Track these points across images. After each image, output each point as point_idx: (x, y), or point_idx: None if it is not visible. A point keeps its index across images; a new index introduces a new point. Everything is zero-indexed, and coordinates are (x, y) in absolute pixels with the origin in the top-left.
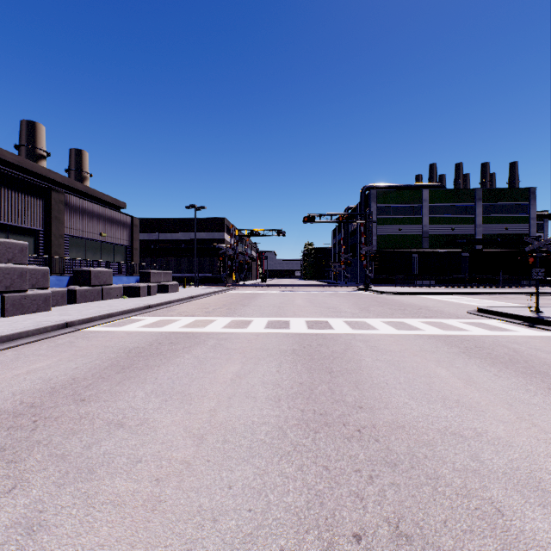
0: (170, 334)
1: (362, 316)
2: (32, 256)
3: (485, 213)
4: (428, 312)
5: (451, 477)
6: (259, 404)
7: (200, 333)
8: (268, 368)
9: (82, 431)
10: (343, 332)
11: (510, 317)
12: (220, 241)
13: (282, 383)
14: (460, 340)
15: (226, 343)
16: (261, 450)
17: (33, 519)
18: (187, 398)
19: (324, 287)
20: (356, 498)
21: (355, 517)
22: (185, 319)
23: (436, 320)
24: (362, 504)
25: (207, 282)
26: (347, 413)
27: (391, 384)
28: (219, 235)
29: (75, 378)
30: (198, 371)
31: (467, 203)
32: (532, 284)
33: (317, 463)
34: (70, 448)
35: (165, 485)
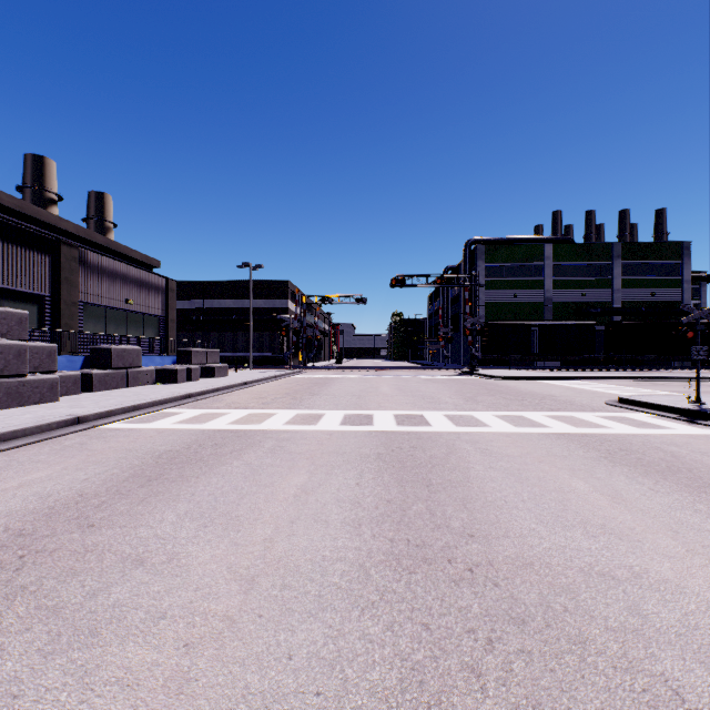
0: (215, 433)
1: (467, 408)
2: (35, 329)
3: (625, 274)
4: (554, 402)
5: (604, 640)
6: (332, 531)
7: (254, 431)
8: (344, 480)
9: (85, 572)
10: (444, 430)
11: (663, 409)
12: (283, 310)
13: (364, 501)
14: (599, 441)
15: (289, 444)
16: (334, 600)
17: (2, 709)
18: (233, 522)
19: (417, 371)
20: (471, 673)
21: (471, 705)
22: (235, 413)
23: (566, 414)
24: (479, 683)
25: (265, 364)
26: (453, 544)
27: (511, 502)
28: (281, 303)
29: (83, 494)
30: (250, 484)
31: (602, 262)
32: (686, 366)
33: (413, 619)
34: (66, 598)
35: (198, 653)
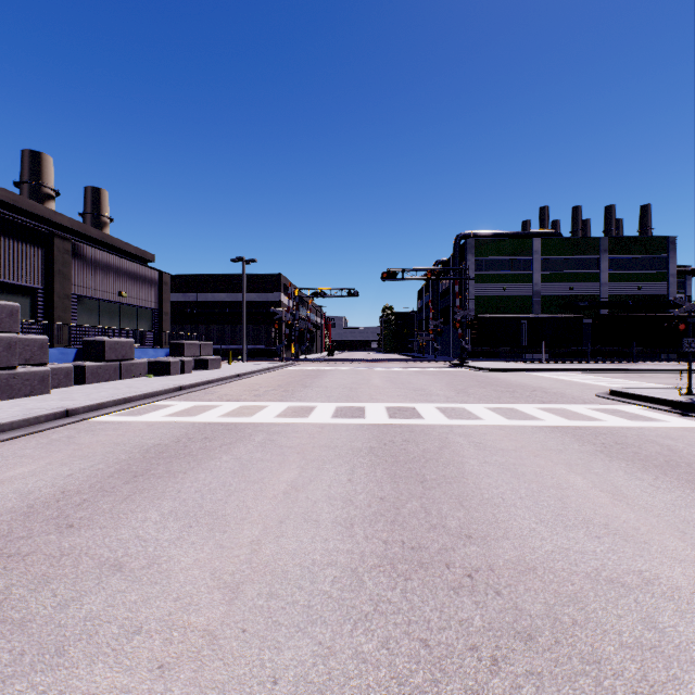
0: (206, 426)
1: (459, 400)
2: (28, 322)
3: (612, 268)
4: (545, 394)
5: (620, 660)
6: (323, 531)
7: (245, 424)
8: (336, 476)
9: (59, 578)
10: (437, 423)
11: (655, 402)
12: (276, 304)
13: (356, 498)
14: (593, 434)
15: (280, 438)
16: (325, 611)
17: None
18: (220, 522)
19: (408, 363)
20: None
21: None
22: (227, 405)
23: (558, 406)
24: None
25: (258, 356)
26: (450, 547)
27: (508, 499)
28: (273, 296)
29: (65, 491)
30: (239, 480)
31: (590, 256)
32: (672, 358)
33: (410, 634)
34: (35, 609)
35: (173, 677)
